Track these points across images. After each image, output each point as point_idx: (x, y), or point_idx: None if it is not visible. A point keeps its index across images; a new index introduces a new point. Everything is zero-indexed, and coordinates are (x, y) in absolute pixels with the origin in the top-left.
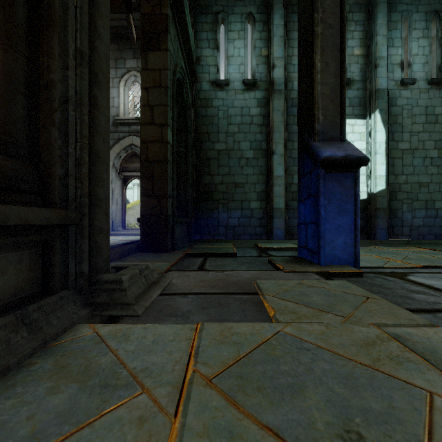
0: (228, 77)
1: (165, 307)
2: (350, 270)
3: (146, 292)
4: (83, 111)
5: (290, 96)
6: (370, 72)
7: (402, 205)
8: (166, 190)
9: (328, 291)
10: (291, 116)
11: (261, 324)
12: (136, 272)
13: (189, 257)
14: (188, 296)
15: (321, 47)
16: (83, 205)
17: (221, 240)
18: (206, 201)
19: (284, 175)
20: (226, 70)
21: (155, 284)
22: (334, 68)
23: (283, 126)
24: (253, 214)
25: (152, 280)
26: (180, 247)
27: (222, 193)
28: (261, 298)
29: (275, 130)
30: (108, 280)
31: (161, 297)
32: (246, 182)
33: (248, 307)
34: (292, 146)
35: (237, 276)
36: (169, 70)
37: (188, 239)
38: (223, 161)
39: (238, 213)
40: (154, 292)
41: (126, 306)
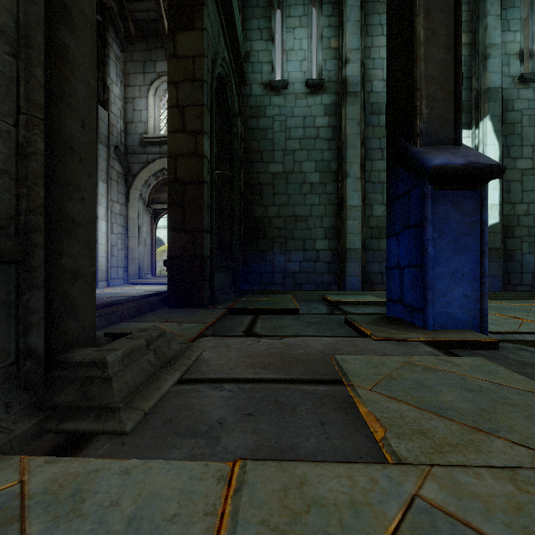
0: (287, 77)
1: (180, 412)
2: (477, 338)
3: (150, 380)
4: (32, 59)
5: (368, 100)
6: (477, 65)
7: (521, 244)
8: (201, 223)
9: (464, 380)
10: (369, 127)
11: (367, 470)
12: (138, 344)
13: (233, 314)
14: (223, 386)
15: (425, 7)
16: (32, 228)
17: (277, 291)
18: (258, 240)
19: (361, 205)
20: (284, 68)
21: (172, 363)
22: (445, 38)
23: (359, 140)
24: (320, 257)
25: (169, 354)
26: (222, 300)
27: (278, 230)
28: (349, 393)
29: (348, 145)
30: (83, 361)
31: (178, 387)
32: (310, 215)
33: (329, 414)
34: (371, 166)
35: (304, 347)
36: (206, 57)
37: (233, 290)
38: (280, 187)
39: (299, 256)
40: (167, 378)
41: (106, 412)
